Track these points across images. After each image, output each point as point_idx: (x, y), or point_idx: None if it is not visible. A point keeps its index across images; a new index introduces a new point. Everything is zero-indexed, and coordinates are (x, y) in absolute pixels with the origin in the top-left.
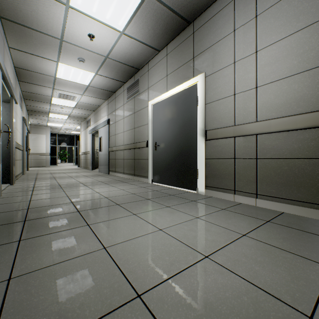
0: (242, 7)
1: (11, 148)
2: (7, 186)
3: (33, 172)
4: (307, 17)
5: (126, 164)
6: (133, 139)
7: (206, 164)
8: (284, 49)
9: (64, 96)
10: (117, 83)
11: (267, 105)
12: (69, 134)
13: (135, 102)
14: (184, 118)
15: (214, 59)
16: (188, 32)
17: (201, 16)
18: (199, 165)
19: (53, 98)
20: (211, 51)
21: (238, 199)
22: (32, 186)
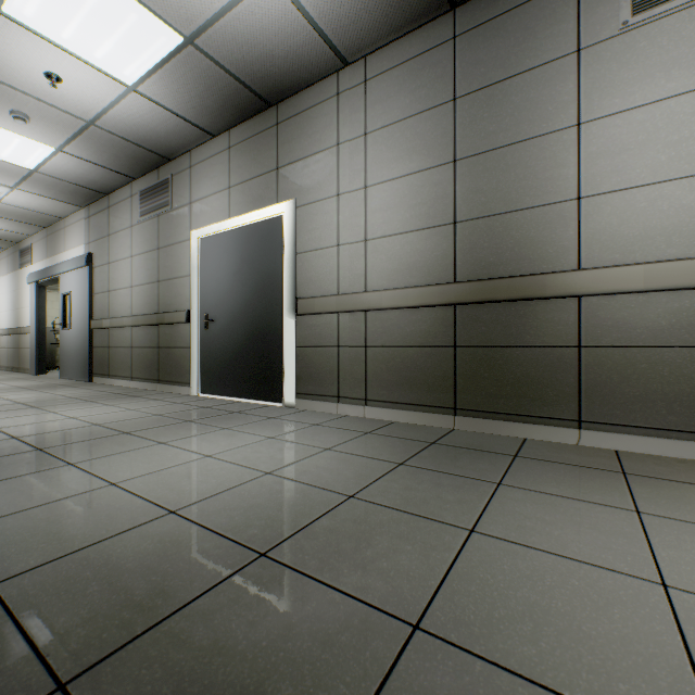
0: (348, 113)
1: None
2: None
3: None
4: (420, 160)
5: (138, 358)
6: (156, 305)
7: (298, 356)
8: (397, 194)
9: None
10: (116, 178)
11: (378, 269)
12: None
13: (162, 227)
14: (262, 274)
15: (310, 181)
16: (268, 119)
17: (289, 101)
18: (286, 357)
19: None
20: (305, 165)
21: (343, 409)
22: None
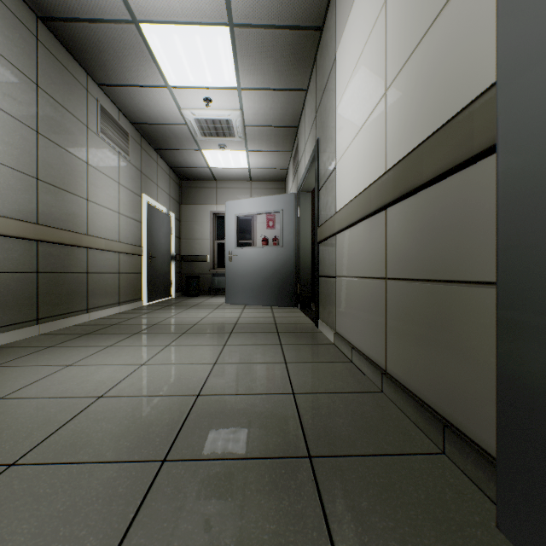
0: None
1: None
2: None
3: None
4: (13, 106)
5: None
6: None
7: None
8: None
9: None
10: None
11: None
12: None
13: None
14: None
15: None
16: None
17: None
18: None
19: None
20: None
21: None
22: None
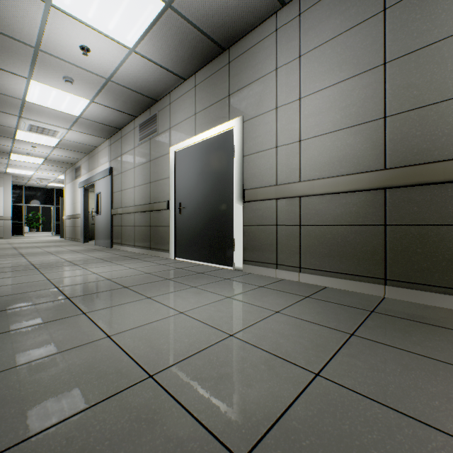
0: (285, 42)
1: None
2: None
3: None
4: (349, 68)
5: (138, 233)
6: (148, 198)
7: (244, 233)
8: (328, 100)
9: (37, 130)
10: (125, 117)
11: (311, 163)
12: (45, 187)
13: (152, 146)
14: (218, 173)
15: (254, 101)
16: (222, 60)
17: (238, 43)
18: (235, 233)
19: (19, 132)
20: (250, 89)
21: (280, 274)
22: None
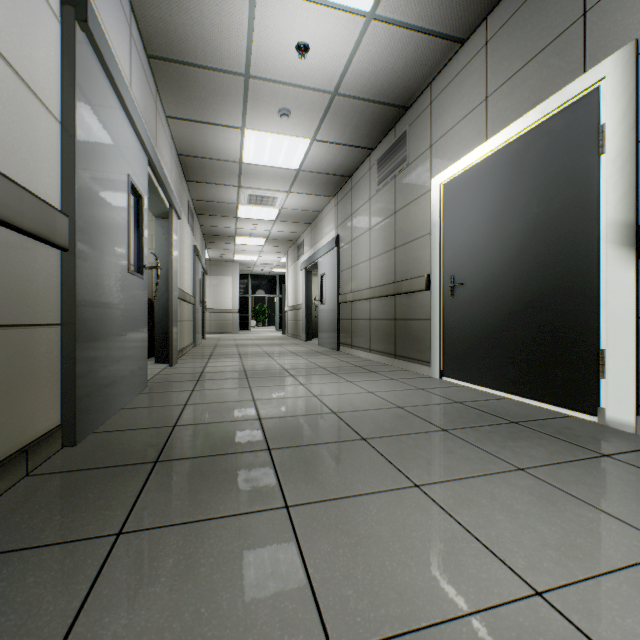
0: None
1: (170, 300)
2: (163, 368)
3: (211, 342)
4: None
5: (375, 330)
6: (391, 274)
7: None
8: None
9: (256, 201)
10: (356, 155)
11: None
12: (268, 274)
13: (397, 188)
14: (548, 202)
15: None
16: None
17: None
18: (608, 337)
19: (240, 207)
20: None
21: None
22: (200, 371)
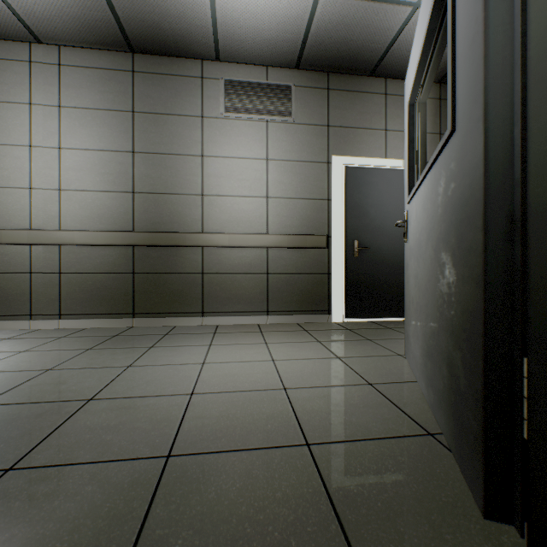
0: (43, 82)
1: None
2: None
3: None
4: (108, 143)
5: None
6: None
7: None
8: (90, 161)
9: None
10: None
11: (73, 214)
12: None
13: None
14: None
15: None
16: None
17: None
18: None
19: None
20: None
21: (37, 325)
22: None
